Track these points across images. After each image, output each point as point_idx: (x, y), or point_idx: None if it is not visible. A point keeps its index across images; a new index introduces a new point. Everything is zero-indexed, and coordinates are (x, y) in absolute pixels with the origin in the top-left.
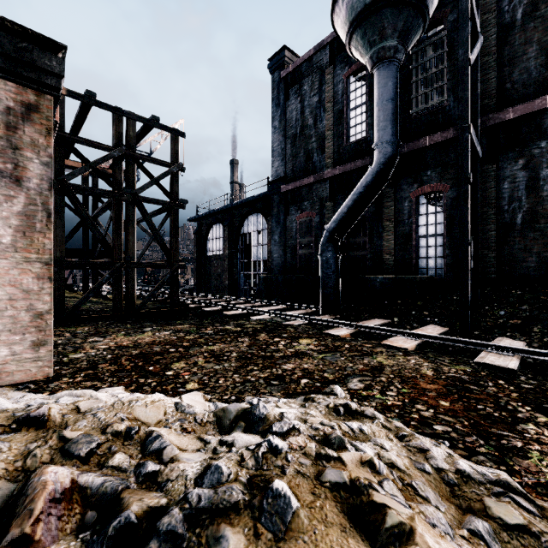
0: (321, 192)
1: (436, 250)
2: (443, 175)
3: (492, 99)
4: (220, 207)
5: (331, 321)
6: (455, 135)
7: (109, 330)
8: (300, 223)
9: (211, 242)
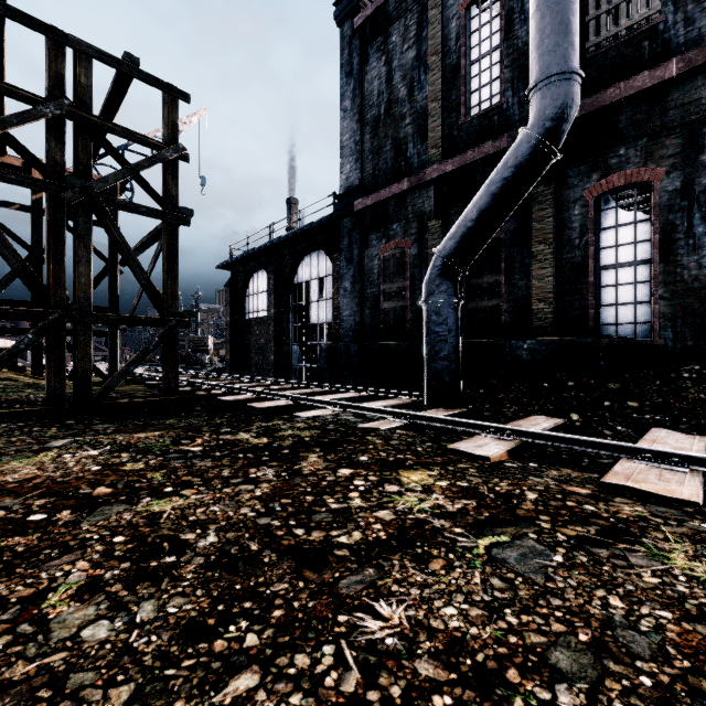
0: (421, 204)
1: (635, 290)
2: (653, 152)
3: None
4: (262, 244)
5: (456, 422)
6: (680, 71)
7: None
8: (385, 258)
9: (250, 299)
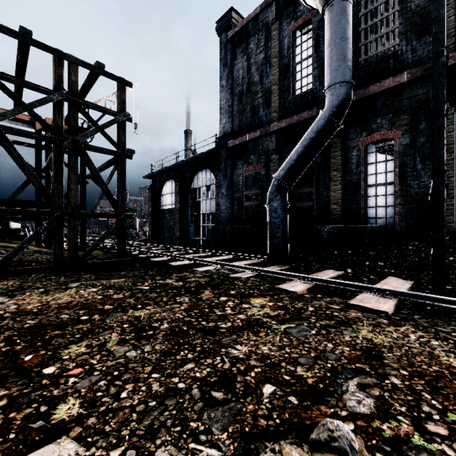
0: (267, 145)
1: (386, 199)
2: (395, 122)
3: (451, 38)
4: (172, 164)
5: (283, 273)
6: (408, 79)
7: (33, 286)
8: (246, 176)
9: (164, 197)
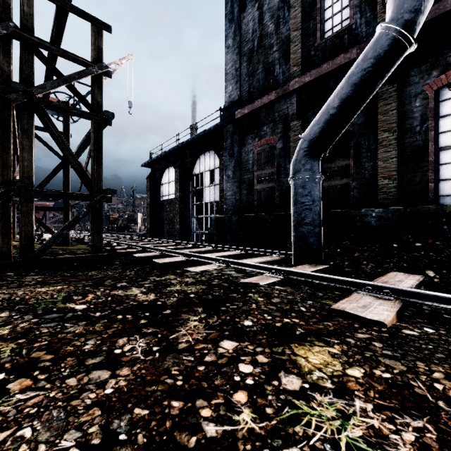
0: (285, 110)
1: None
2: None
3: None
4: (171, 148)
5: (329, 278)
6: None
7: None
8: (257, 152)
9: (163, 187)
